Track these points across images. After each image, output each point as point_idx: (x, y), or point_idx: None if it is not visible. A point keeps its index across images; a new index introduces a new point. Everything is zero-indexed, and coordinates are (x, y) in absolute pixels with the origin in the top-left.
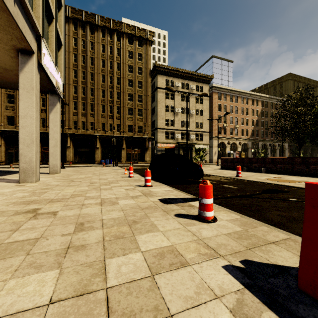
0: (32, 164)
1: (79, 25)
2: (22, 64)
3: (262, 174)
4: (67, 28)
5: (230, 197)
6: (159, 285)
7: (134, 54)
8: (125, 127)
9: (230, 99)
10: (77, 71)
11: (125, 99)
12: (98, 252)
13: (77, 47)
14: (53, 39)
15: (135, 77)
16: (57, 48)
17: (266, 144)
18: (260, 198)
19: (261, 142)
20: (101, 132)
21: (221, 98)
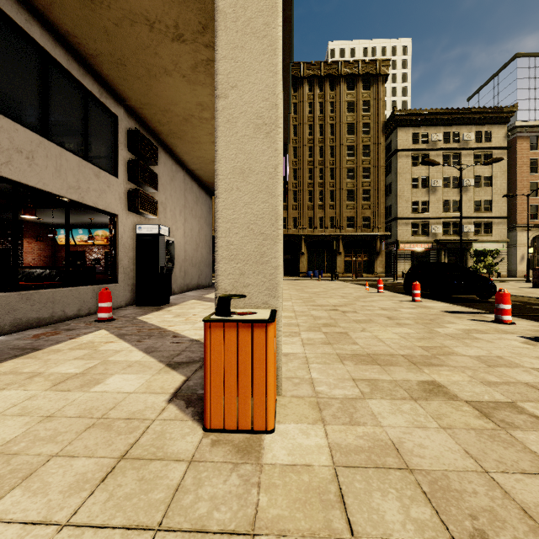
0: None
1: None
2: None
3: None
4: None
5: (538, 315)
6: (474, 335)
7: (356, 105)
8: (342, 221)
9: None
10: None
11: (342, 177)
12: (422, 326)
13: None
14: None
15: (358, 141)
16: None
17: None
18: None
19: None
20: (307, 231)
21: (537, 147)
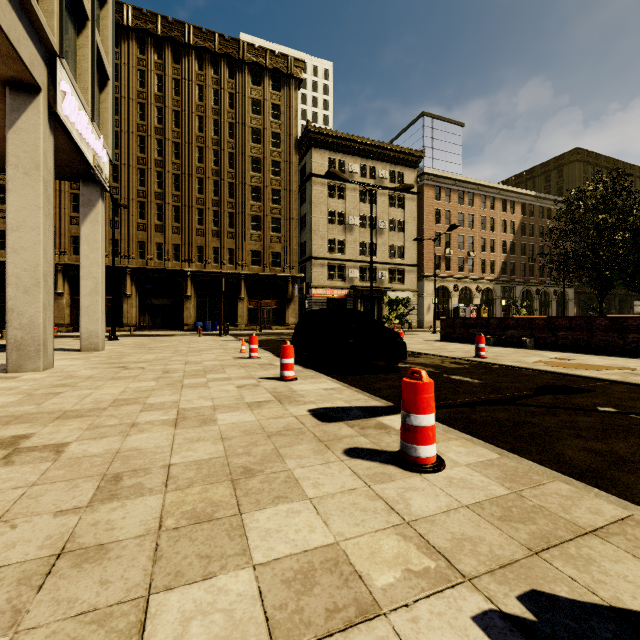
0: (36, 330)
1: (150, 43)
2: (14, 113)
3: (528, 351)
4: (126, 49)
5: (467, 404)
6: None
7: (264, 106)
8: (245, 256)
9: (459, 200)
10: (146, 140)
11: (245, 197)
12: (137, 570)
13: (146, 90)
14: (88, 63)
15: (266, 153)
16: (98, 85)
17: (530, 290)
18: (533, 407)
19: (521, 287)
20: (195, 266)
21: (440, 197)
